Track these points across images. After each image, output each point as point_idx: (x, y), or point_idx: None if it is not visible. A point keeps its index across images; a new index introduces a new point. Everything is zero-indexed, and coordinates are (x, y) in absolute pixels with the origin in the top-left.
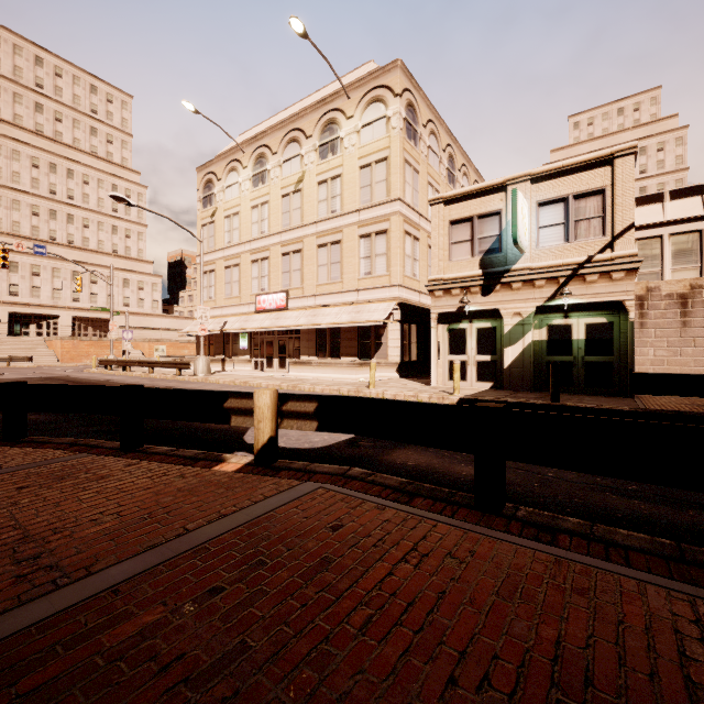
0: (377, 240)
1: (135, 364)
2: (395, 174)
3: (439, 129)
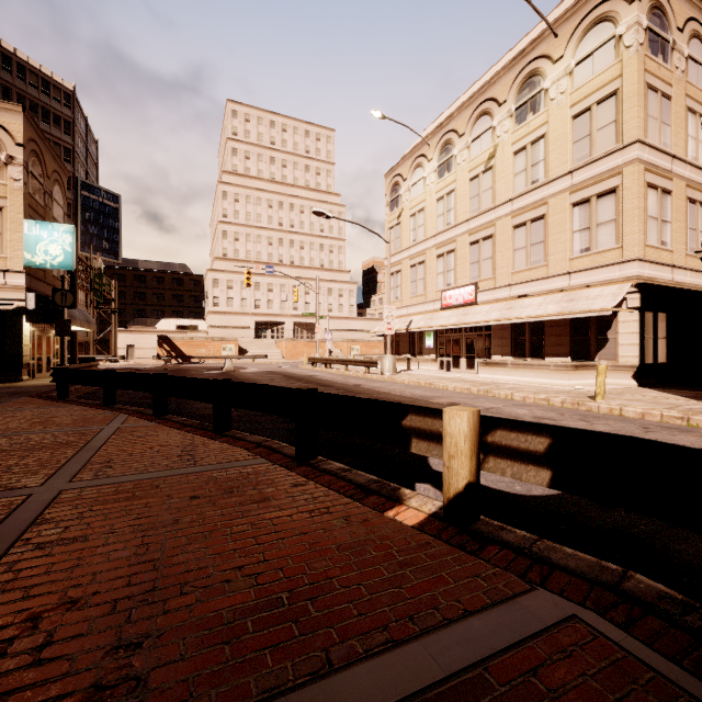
0: (600, 204)
1: (333, 362)
2: (630, 109)
3: None
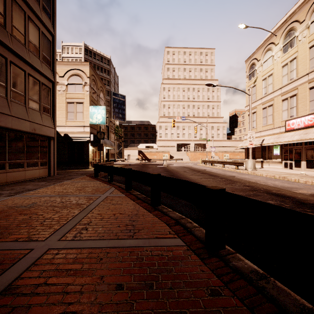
0: None
1: (216, 162)
2: None
3: None
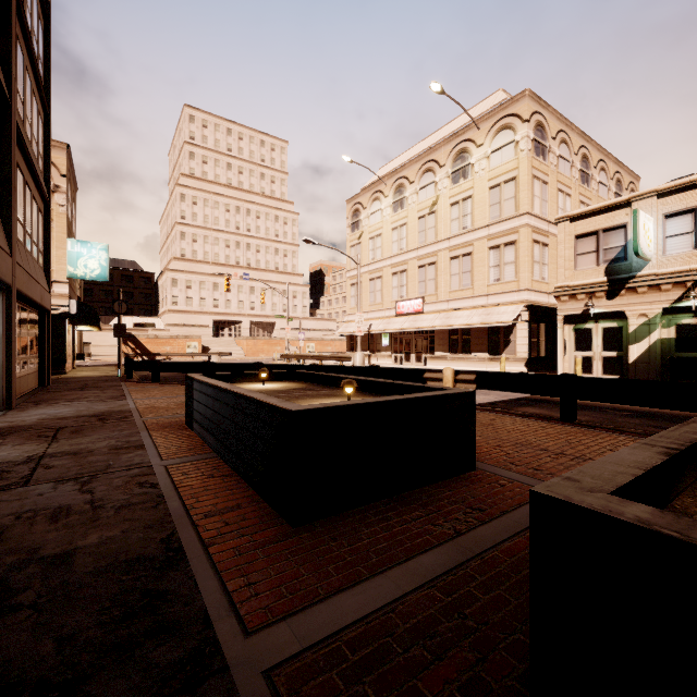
0: (506, 250)
1: (309, 358)
2: (523, 191)
3: (570, 135)
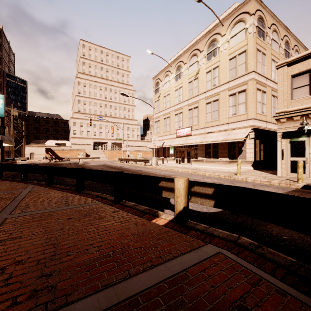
0: (239, 96)
1: (130, 160)
2: (250, 58)
3: (279, 27)
